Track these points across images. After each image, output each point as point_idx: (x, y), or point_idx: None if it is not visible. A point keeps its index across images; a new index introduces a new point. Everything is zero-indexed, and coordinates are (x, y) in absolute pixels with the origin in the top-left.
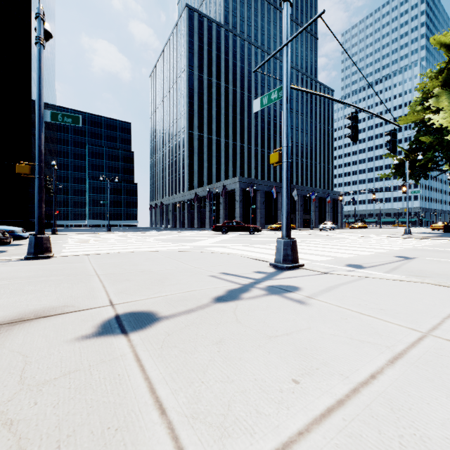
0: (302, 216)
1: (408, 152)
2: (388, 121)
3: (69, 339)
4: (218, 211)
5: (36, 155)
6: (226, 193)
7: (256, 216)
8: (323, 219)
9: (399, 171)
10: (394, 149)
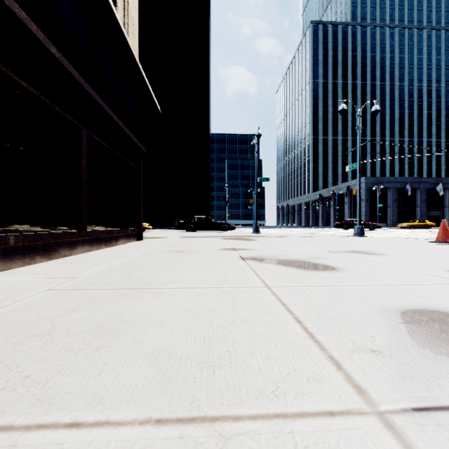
0: None
1: None
2: None
3: (298, 237)
4: (343, 211)
5: (255, 195)
6: (351, 192)
7: (387, 214)
8: None
9: None
10: None
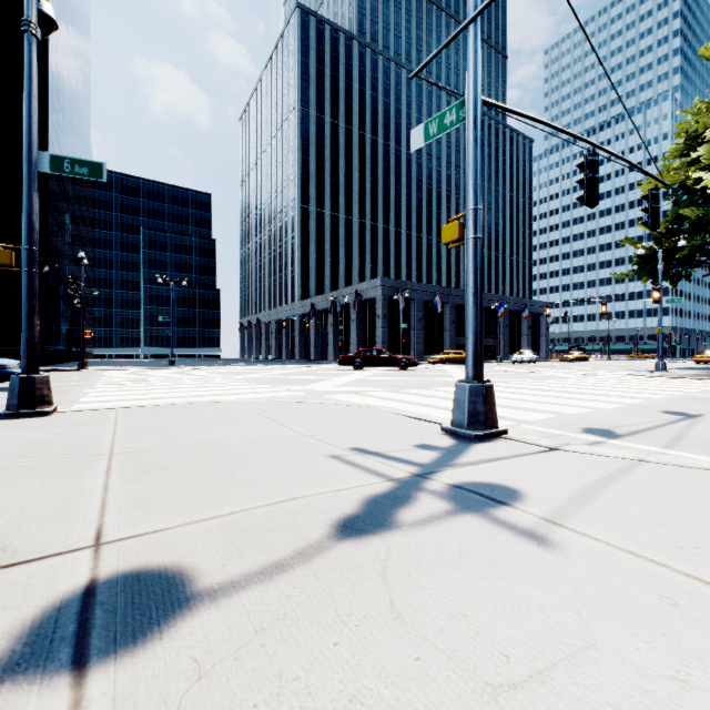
0: (483, 342)
1: (659, 237)
2: (646, 174)
3: None
4: (348, 334)
5: (24, 232)
6: (360, 303)
7: (410, 340)
8: (516, 346)
9: (645, 268)
10: (655, 223)
